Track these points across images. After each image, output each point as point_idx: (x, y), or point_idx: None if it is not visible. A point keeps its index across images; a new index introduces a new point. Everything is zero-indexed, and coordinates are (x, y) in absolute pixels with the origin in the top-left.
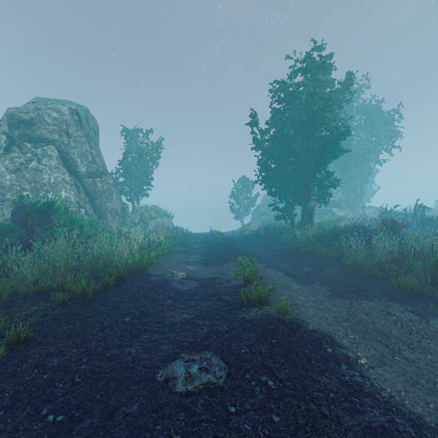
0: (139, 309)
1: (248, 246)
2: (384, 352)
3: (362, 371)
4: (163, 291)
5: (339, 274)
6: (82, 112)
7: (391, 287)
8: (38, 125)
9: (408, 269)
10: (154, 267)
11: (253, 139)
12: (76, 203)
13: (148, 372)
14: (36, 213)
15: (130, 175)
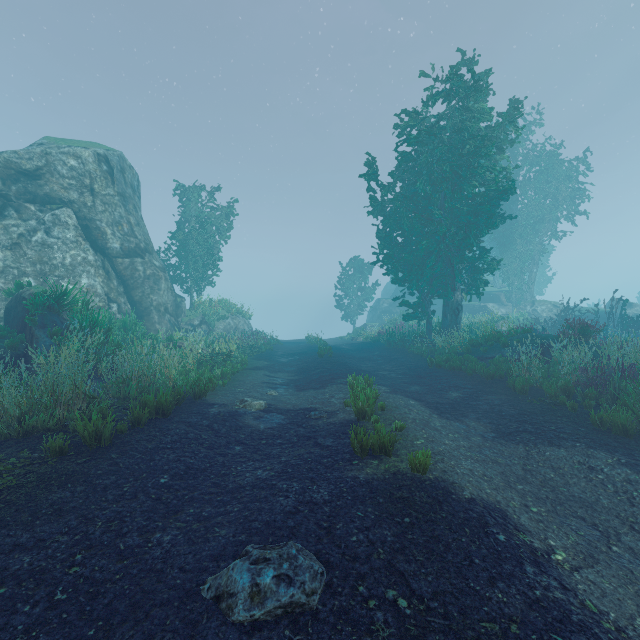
0: (185, 462)
1: (363, 360)
2: (592, 538)
3: (561, 577)
4: (227, 430)
5: (505, 404)
6: (114, 159)
7: (588, 425)
8: (47, 178)
9: (613, 396)
10: (217, 393)
11: (370, 199)
12: (105, 295)
13: (187, 580)
14: (38, 310)
15: (187, 254)
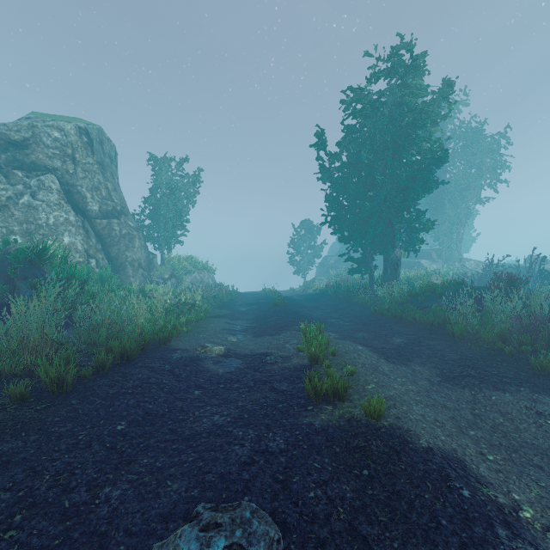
0: (144, 407)
1: (313, 309)
2: None
3: (536, 540)
4: (188, 375)
5: (446, 349)
6: (94, 132)
7: (528, 369)
8: (33, 148)
9: (547, 342)
10: (181, 338)
11: (320, 166)
12: (85, 252)
13: (131, 547)
14: (21, 263)
15: (158, 216)
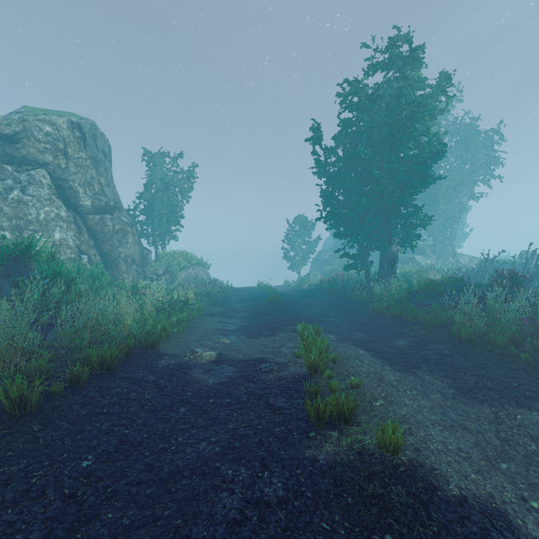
0: (119, 433)
1: (309, 306)
2: None
3: None
4: (174, 387)
5: (455, 354)
6: (87, 127)
7: None
8: (24, 142)
9: None
10: (171, 341)
11: (315, 161)
12: (76, 248)
13: None
14: (4, 261)
15: (153, 212)
